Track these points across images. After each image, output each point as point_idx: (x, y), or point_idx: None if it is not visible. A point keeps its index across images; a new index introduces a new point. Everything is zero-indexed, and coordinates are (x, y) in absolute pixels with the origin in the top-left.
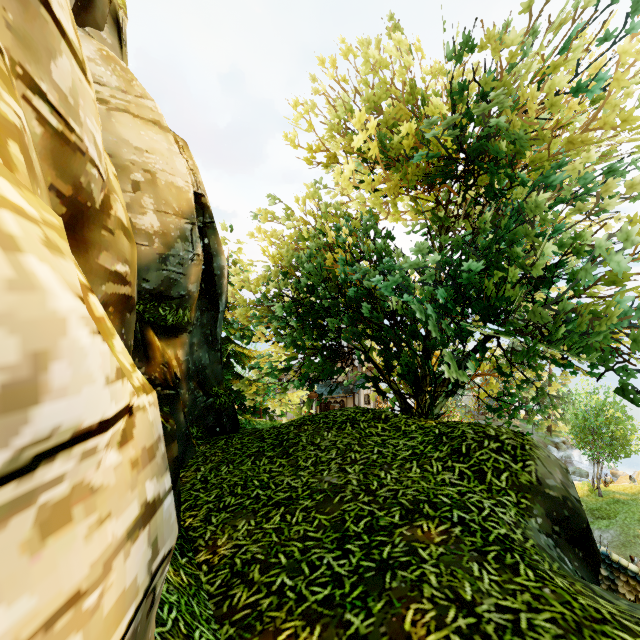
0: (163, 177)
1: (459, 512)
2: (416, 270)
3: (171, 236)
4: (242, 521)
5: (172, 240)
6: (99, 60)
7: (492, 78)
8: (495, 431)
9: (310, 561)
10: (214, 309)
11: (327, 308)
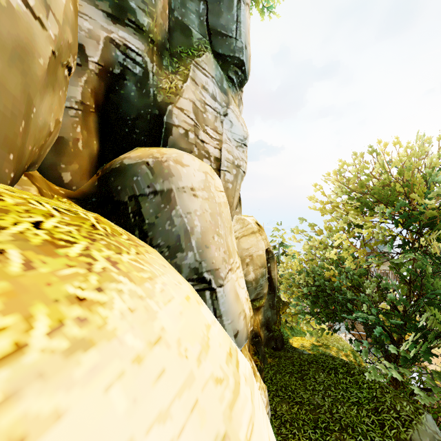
0: (255, 254)
1: (362, 437)
2: (395, 269)
3: (258, 278)
4: (284, 404)
5: (258, 279)
6: (236, 223)
7: (422, 208)
8: (401, 407)
9: (304, 430)
10: (273, 292)
11: (330, 294)
